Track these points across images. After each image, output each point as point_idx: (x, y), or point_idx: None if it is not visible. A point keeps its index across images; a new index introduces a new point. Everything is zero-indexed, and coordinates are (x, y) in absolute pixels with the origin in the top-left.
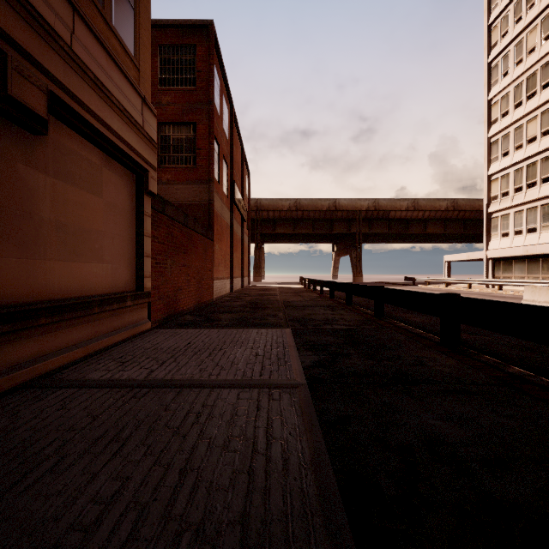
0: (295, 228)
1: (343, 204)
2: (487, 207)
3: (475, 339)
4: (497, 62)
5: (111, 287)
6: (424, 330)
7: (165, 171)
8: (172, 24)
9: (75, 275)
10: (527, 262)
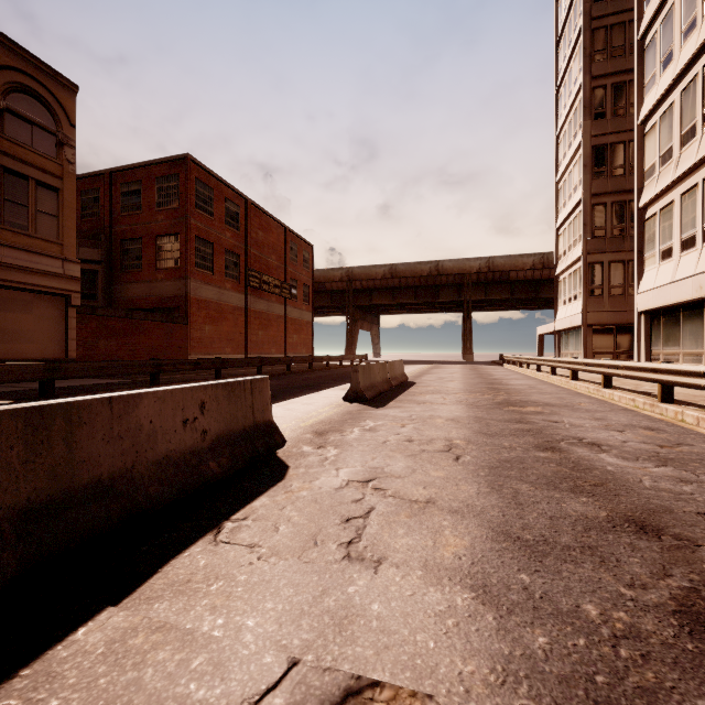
0: (394, 298)
1: (448, 267)
2: (555, 268)
3: None
4: (561, 92)
5: (42, 355)
6: None
7: (160, 272)
8: (163, 161)
9: (13, 349)
10: (575, 335)
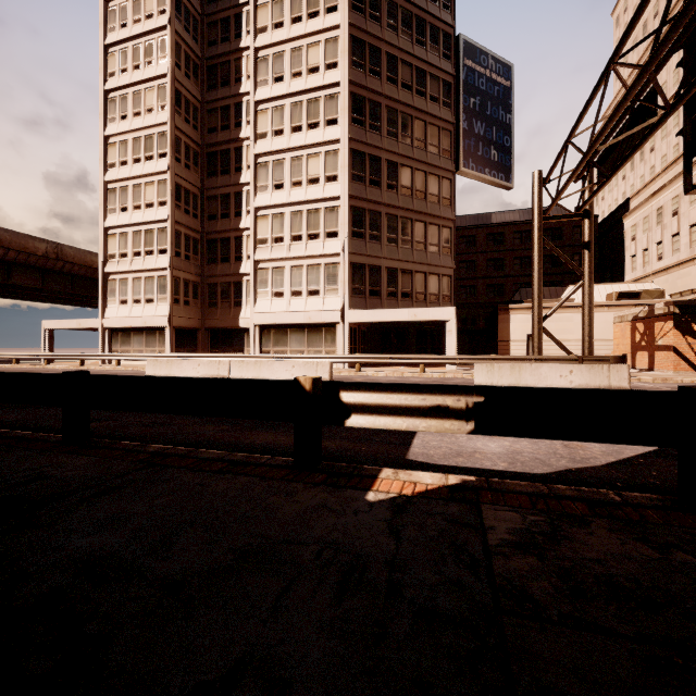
0: None
1: None
2: (104, 265)
3: (105, 426)
4: (115, 96)
5: None
6: (27, 430)
7: None
8: None
9: None
10: (146, 334)
